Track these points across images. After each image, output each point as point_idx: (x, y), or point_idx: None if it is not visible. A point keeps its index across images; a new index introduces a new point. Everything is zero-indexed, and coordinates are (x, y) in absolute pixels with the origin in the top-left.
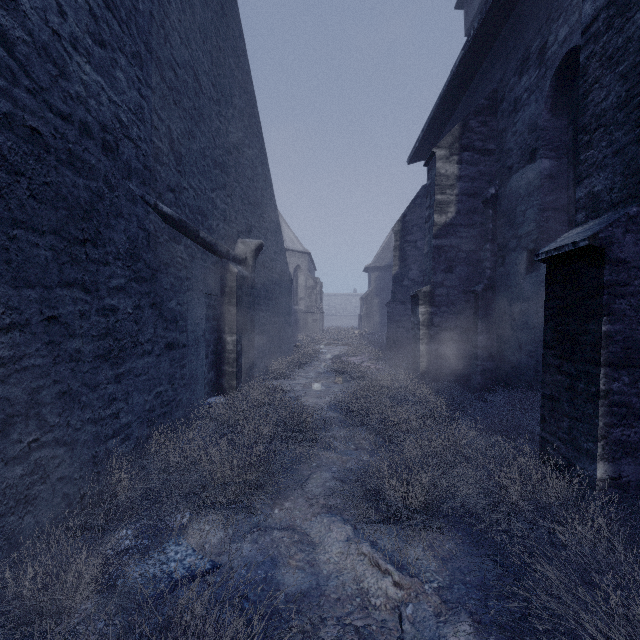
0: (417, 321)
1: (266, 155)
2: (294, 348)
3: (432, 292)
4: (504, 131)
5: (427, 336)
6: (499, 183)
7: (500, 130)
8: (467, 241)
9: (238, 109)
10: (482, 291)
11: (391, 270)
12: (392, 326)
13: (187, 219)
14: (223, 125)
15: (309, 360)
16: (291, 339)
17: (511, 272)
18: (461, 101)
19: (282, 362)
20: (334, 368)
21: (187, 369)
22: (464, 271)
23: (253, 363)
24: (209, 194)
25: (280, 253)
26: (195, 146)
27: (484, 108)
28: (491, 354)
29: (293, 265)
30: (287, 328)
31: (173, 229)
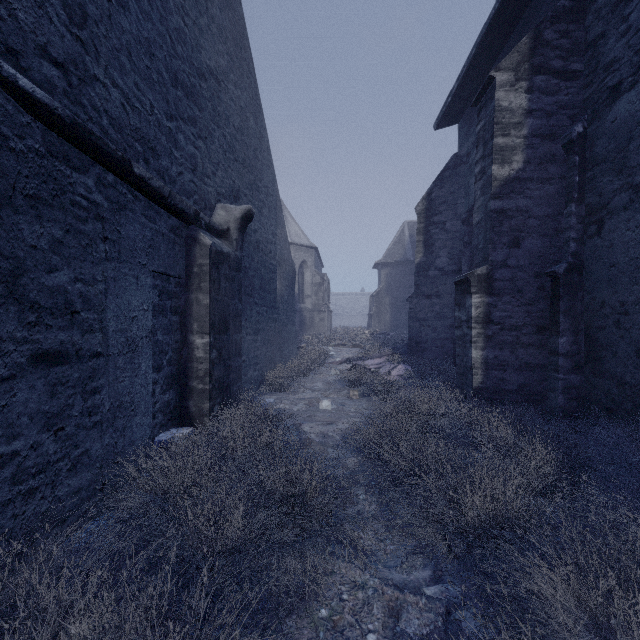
0: (467, 316)
1: (261, 108)
2: (298, 351)
3: (490, 275)
4: (601, 38)
5: (483, 337)
6: (590, 117)
7: (592, 39)
8: (540, 202)
9: (218, 24)
10: (564, 273)
11: (403, 266)
12: (415, 325)
13: (105, 137)
14: (191, 32)
15: (316, 365)
16: (294, 340)
17: (617, 242)
18: (514, 30)
19: (282, 369)
20: (346, 376)
21: (105, 395)
22: (536, 245)
23: (239, 374)
24: (161, 119)
25: (280, 236)
26: (126, 23)
27: (565, 12)
28: (577, 364)
29: (299, 260)
30: (289, 327)
31: (61, 139)
